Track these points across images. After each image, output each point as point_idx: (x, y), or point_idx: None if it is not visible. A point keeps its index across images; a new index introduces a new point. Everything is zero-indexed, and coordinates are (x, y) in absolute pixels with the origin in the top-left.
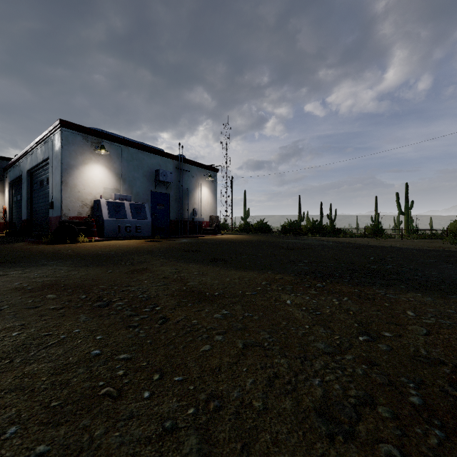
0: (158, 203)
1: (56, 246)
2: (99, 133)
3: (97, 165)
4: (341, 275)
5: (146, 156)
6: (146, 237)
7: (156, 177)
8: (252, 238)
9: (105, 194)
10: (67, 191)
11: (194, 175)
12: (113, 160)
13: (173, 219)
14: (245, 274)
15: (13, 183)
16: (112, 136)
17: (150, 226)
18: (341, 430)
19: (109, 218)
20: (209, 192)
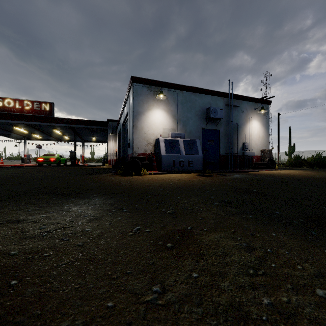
0: (208, 140)
1: (123, 178)
2: (159, 83)
3: (158, 110)
4: None
5: (198, 96)
6: (197, 171)
7: (207, 115)
8: (325, 174)
9: (164, 134)
10: (136, 133)
11: (244, 110)
12: (170, 104)
13: (223, 154)
14: None
15: (119, 134)
16: (169, 83)
17: (201, 160)
18: None
19: (166, 153)
20: (260, 125)
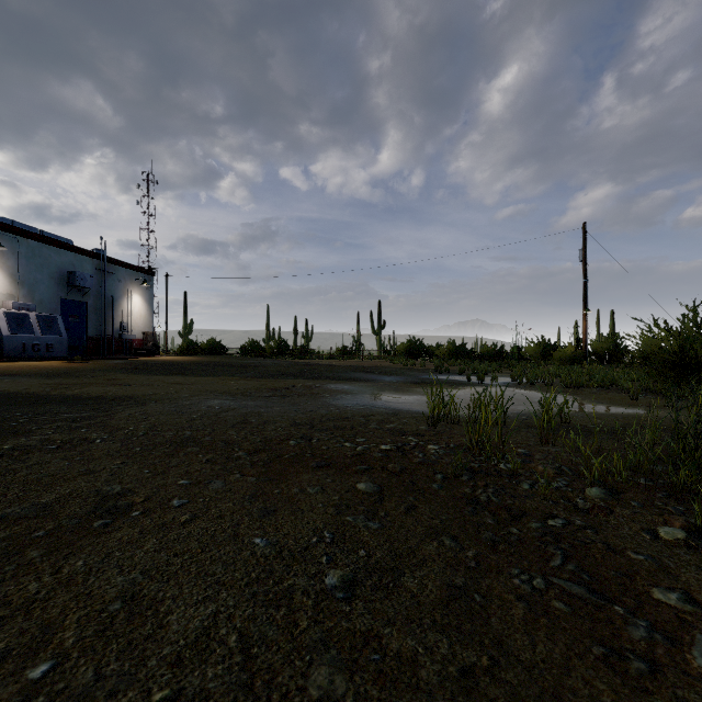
0: (70, 315)
1: None
2: None
3: None
4: (272, 377)
5: (54, 251)
6: (62, 358)
7: (70, 281)
8: (203, 359)
9: None
10: None
11: (122, 279)
12: (6, 256)
13: (93, 336)
14: (205, 378)
15: None
16: (5, 225)
17: (66, 344)
18: (239, 389)
19: (11, 333)
20: (143, 301)
